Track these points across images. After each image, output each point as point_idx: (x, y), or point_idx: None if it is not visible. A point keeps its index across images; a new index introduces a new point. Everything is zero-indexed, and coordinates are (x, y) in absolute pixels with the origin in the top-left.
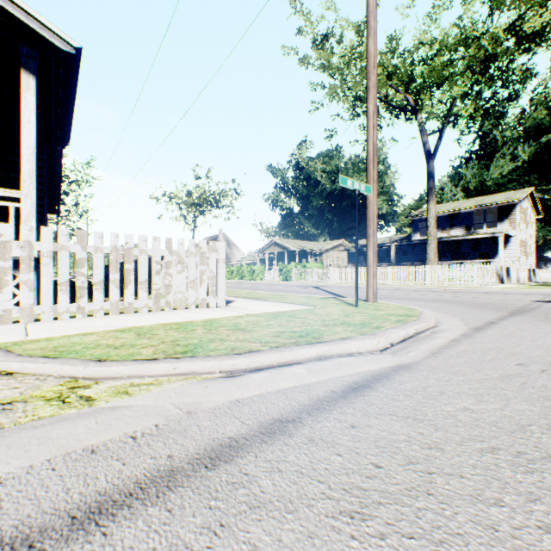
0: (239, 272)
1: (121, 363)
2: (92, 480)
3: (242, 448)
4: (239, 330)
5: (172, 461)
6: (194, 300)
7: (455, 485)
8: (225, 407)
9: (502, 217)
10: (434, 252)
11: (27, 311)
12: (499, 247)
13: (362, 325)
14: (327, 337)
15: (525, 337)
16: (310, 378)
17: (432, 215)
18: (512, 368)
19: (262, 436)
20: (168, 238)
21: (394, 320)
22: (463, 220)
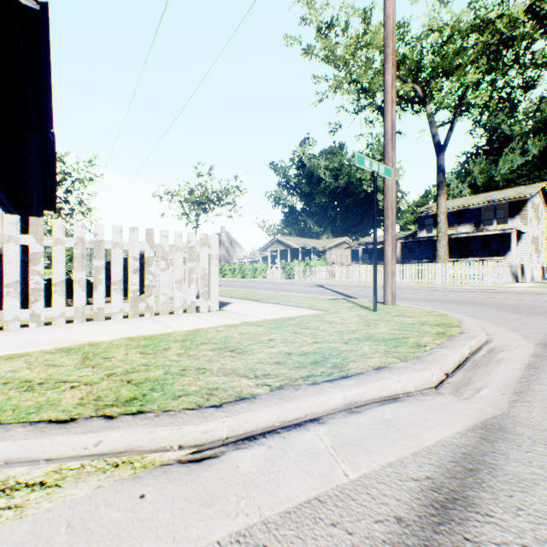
0: (241, 270)
1: (2, 434)
2: None
3: None
4: (228, 349)
5: None
6: (181, 304)
7: None
8: None
9: (513, 213)
10: (444, 249)
11: None
12: (511, 244)
13: (394, 340)
14: (354, 364)
15: None
16: (343, 467)
17: (442, 210)
18: None
19: None
20: (149, 229)
21: (434, 333)
22: (472, 217)
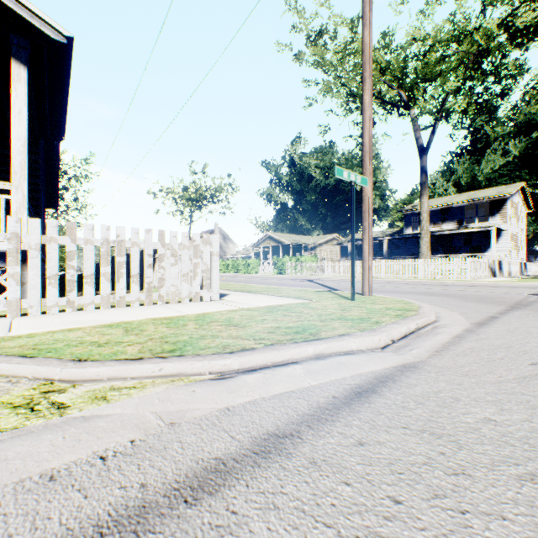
0: (235, 265)
1: (102, 364)
2: (42, 522)
3: (230, 473)
4: (232, 325)
5: (145, 492)
6: (187, 294)
7: (498, 532)
8: (213, 417)
9: (493, 211)
10: (427, 246)
11: (14, 305)
12: (491, 241)
13: (360, 319)
14: (325, 333)
15: (532, 333)
16: (308, 380)
17: (425, 209)
18: (527, 368)
19: (254, 456)
20: (160, 231)
21: (393, 315)
22: (455, 215)
